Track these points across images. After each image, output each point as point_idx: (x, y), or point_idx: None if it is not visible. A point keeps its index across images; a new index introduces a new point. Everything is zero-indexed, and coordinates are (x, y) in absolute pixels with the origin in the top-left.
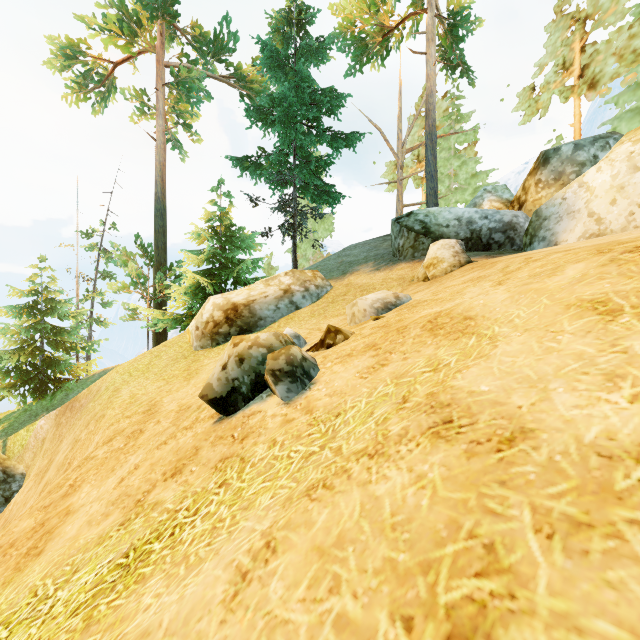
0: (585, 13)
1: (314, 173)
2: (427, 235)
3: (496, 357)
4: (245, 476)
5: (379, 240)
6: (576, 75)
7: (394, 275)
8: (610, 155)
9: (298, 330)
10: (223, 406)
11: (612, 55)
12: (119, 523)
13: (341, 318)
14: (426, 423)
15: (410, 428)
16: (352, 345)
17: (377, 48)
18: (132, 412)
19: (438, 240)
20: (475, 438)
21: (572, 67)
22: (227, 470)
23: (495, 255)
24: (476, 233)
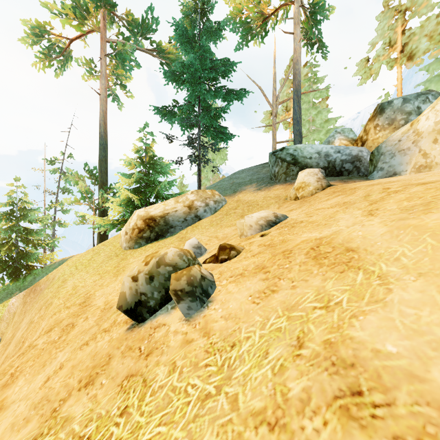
0: (405, 6)
1: (213, 119)
2: (296, 164)
3: (394, 305)
4: (144, 407)
5: (259, 167)
6: (398, 50)
7: (272, 194)
8: (436, 106)
9: (201, 237)
10: (134, 316)
11: (424, 36)
12: (33, 436)
13: (233, 228)
14: (330, 388)
15: (312, 392)
16: (244, 264)
17: (258, 30)
18: (71, 303)
19: (304, 168)
20: (399, 432)
21: (396, 45)
22: (130, 393)
23: (346, 180)
24: (332, 163)
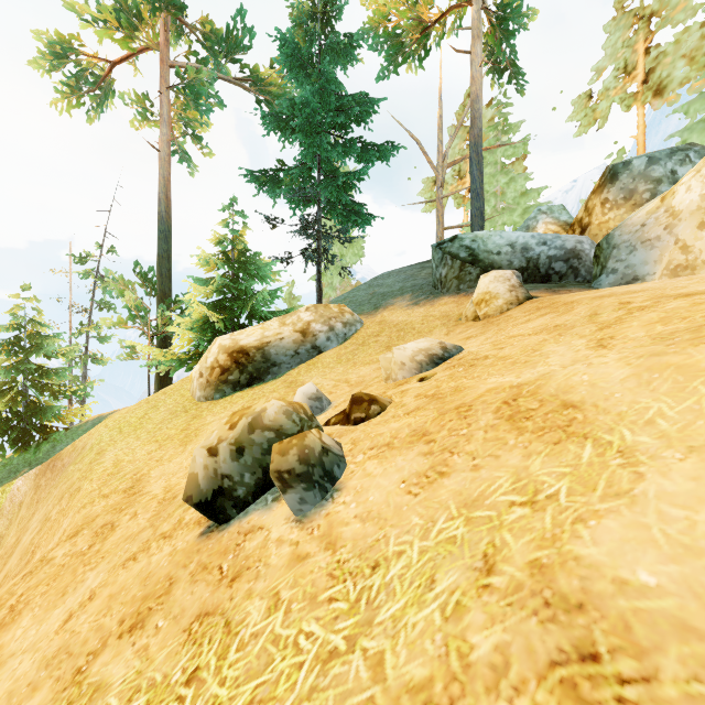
0: (650, 10)
1: (341, 190)
2: (475, 264)
3: (649, 502)
4: (227, 670)
5: (416, 267)
6: (640, 80)
7: (436, 312)
8: (702, 169)
9: (321, 381)
10: (212, 513)
11: (681, 57)
12: None
13: (374, 367)
14: (543, 647)
15: (512, 653)
16: (392, 427)
17: (414, 47)
18: (111, 489)
19: (488, 270)
20: None
21: (635, 71)
22: (203, 644)
23: (557, 288)
24: (533, 262)
